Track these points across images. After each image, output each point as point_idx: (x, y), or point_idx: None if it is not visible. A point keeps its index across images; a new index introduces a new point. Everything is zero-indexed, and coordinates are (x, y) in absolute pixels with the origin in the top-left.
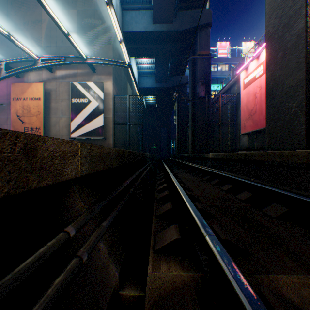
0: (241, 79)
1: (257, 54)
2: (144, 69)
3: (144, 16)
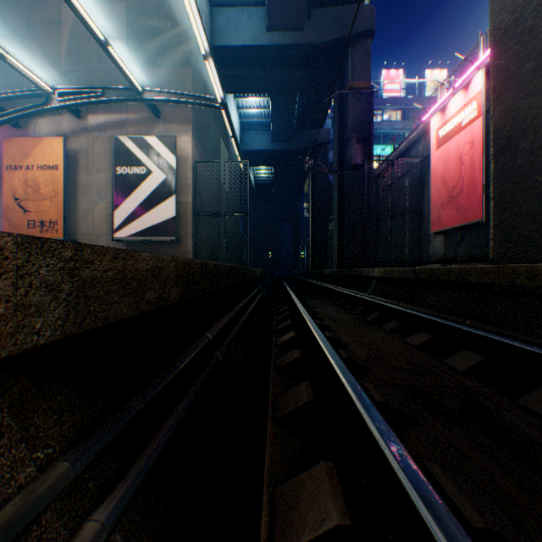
0: (432, 130)
1: (462, 82)
2: (251, 116)
3: (251, 18)
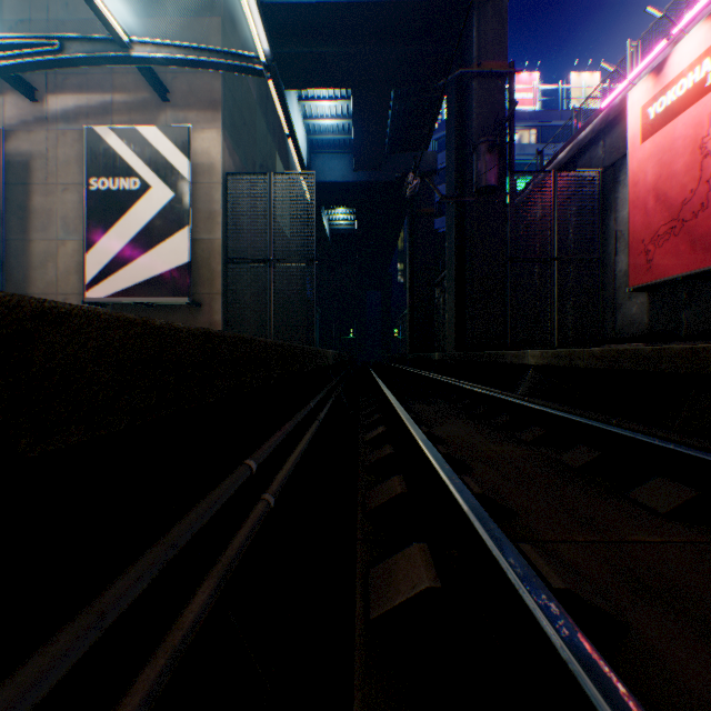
0: (633, 110)
1: (687, 24)
2: (323, 132)
3: None
